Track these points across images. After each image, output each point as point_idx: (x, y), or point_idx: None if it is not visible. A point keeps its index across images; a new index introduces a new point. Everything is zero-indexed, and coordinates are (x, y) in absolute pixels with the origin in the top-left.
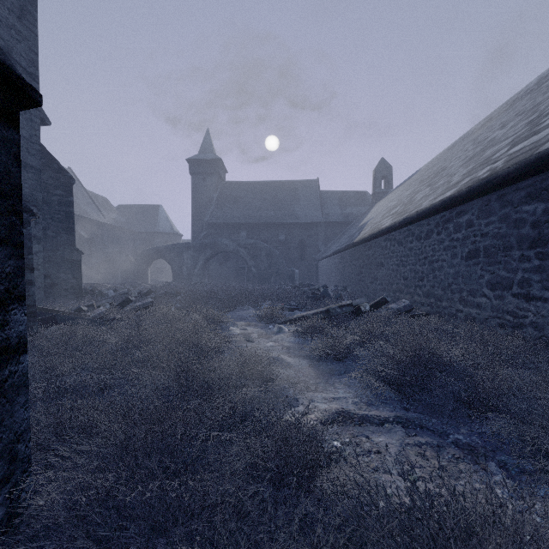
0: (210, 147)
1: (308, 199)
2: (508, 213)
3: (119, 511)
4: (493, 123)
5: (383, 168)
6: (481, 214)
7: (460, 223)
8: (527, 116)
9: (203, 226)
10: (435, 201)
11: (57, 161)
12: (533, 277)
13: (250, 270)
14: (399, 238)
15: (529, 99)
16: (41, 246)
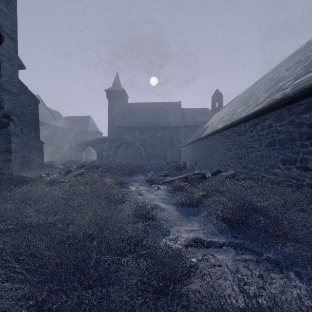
0: (118, 83)
1: (174, 113)
2: (293, 119)
3: (52, 311)
4: (281, 69)
5: (217, 95)
6: (277, 119)
7: (264, 125)
8: (302, 63)
9: (114, 128)
10: (249, 112)
11: (29, 90)
12: (309, 157)
13: (141, 153)
14: (227, 134)
15: (302, 54)
16: (19, 139)
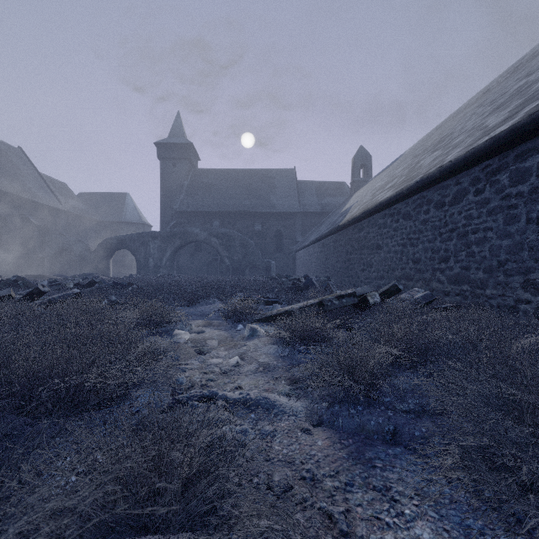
0: (181, 131)
1: (284, 188)
2: None
3: None
4: (499, 88)
5: (362, 156)
6: None
7: (524, 169)
8: None
9: (173, 214)
10: (475, 144)
11: None
12: None
13: (222, 261)
14: (405, 210)
15: None
16: None
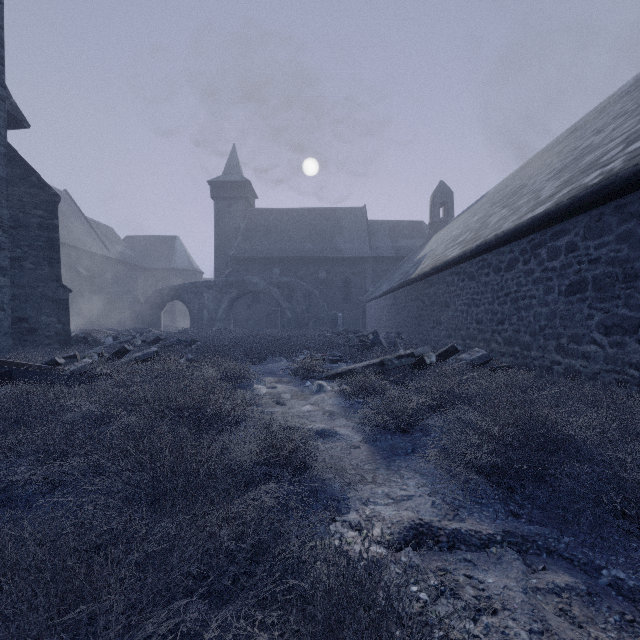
0: (237, 168)
1: (353, 230)
2: (631, 229)
3: None
4: (581, 133)
5: (442, 193)
6: (589, 233)
7: (557, 247)
8: (635, 114)
9: (228, 261)
10: (521, 220)
11: (37, 173)
12: None
13: (284, 314)
14: (470, 270)
15: (628, 101)
16: (8, 279)
